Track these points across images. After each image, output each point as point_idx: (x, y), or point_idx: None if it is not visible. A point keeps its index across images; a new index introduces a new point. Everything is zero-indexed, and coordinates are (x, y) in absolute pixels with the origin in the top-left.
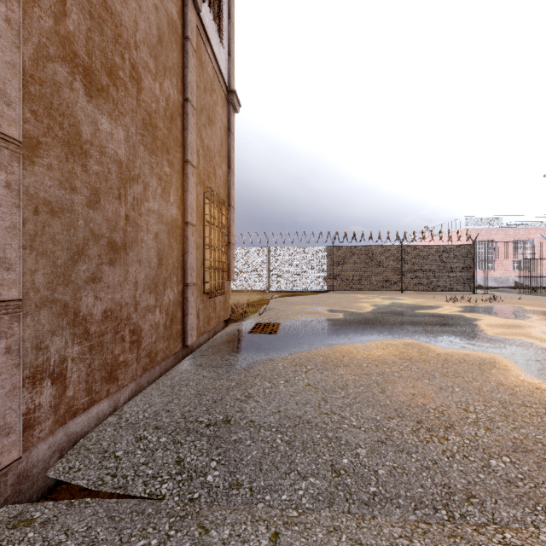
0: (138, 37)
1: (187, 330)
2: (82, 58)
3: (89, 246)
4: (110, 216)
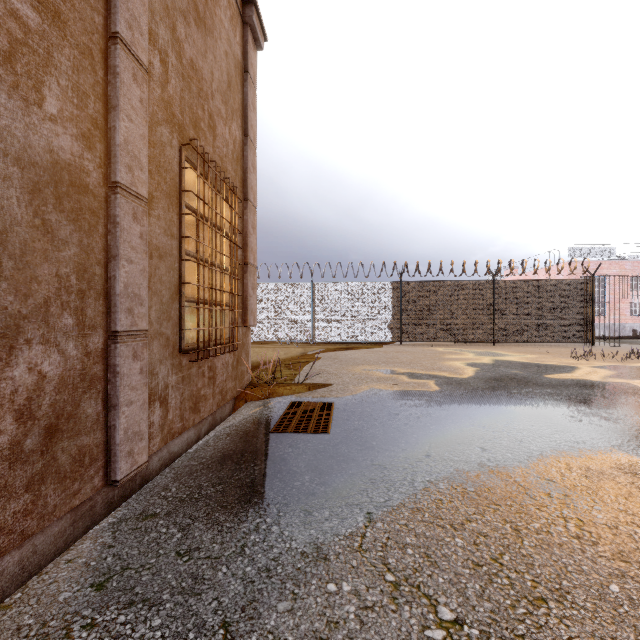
0: None
1: (114, 444)
2: None
3: None
4: None
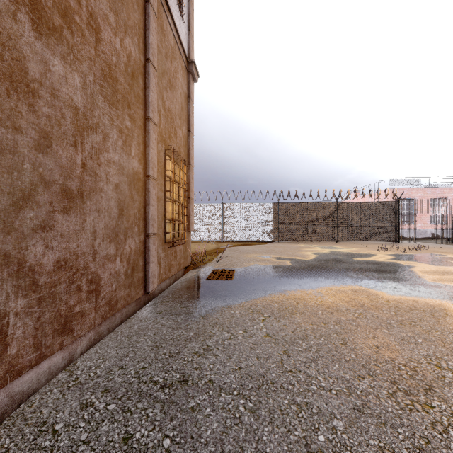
0: None
1: (148, 277)
2: None
3: (37, 192)
4: (64, 162)
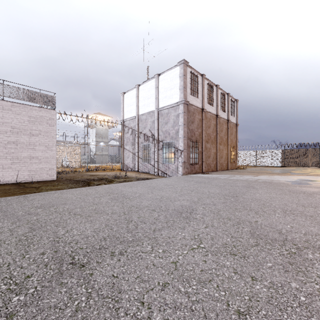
0: (223, 135)
1: (228, 167)
2: (220, 143)
3: (220, 157)
4: (221, 154)
